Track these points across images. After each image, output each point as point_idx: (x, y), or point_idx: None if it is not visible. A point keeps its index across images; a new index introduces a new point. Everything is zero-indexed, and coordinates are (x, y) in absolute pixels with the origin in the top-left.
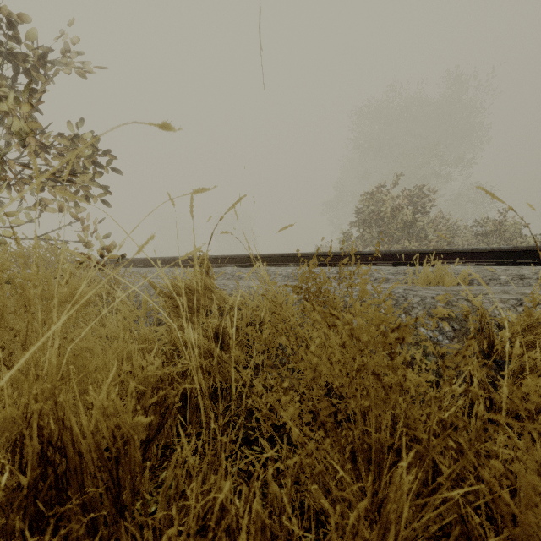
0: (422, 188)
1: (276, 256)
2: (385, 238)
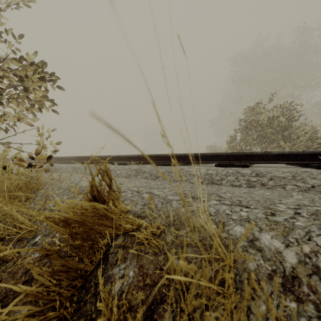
0: (291, 103)
1: (187, 155)
2: (263, 140)
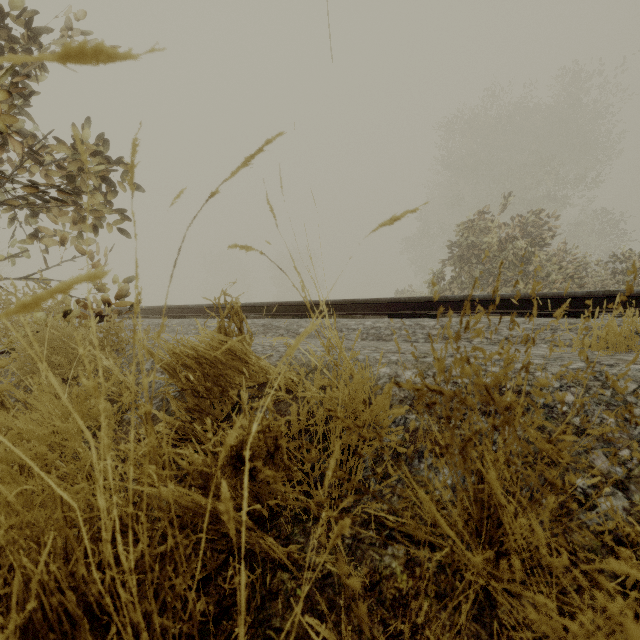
0: (539, 213)
1: (349, 303)
2: (490, 279)
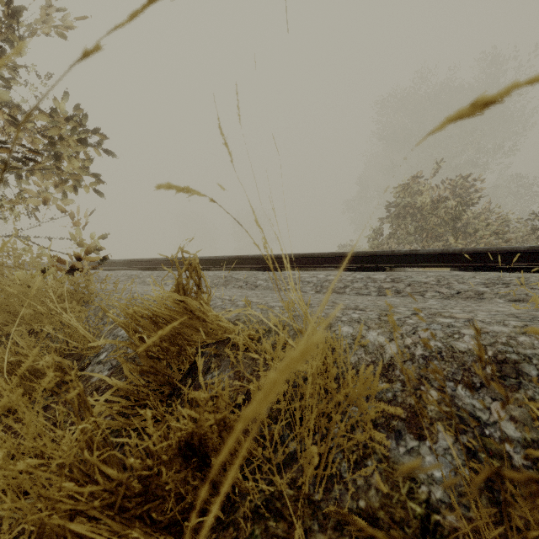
0: (467, 177)
1: (302, 257)
2: (424, 235)
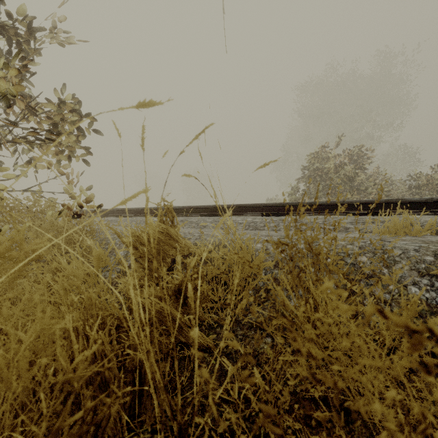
0: (361, 148)
1: (236, 206)
2: (329, 191)
